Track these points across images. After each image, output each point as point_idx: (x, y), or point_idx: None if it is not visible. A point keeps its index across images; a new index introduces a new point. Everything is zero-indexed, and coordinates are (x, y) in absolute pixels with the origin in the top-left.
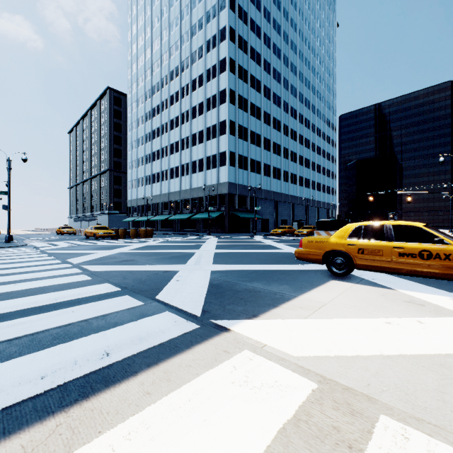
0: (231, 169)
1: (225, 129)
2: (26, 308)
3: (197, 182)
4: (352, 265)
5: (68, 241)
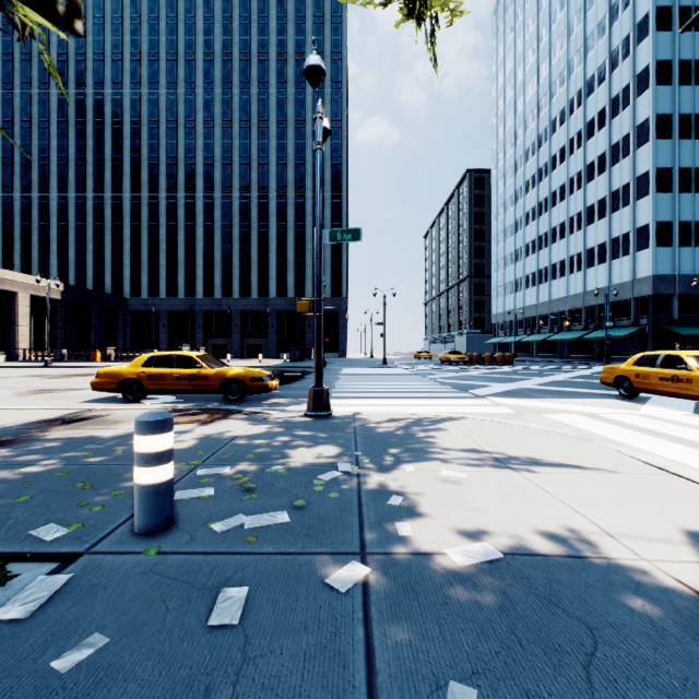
0: (661, 252)
1: (647, 186)
2: (414, 388)
3: (594, 282)
4: (632, 388)
5: (425, 365)
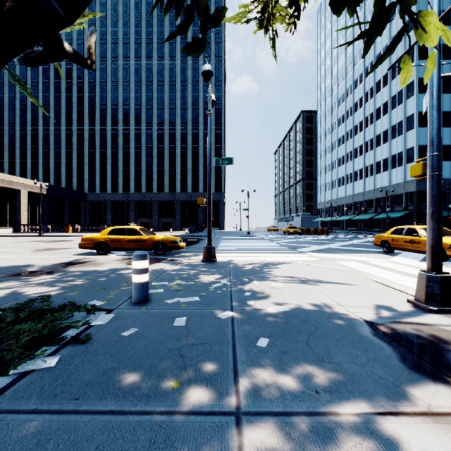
0: None
1: (412, 123)
2: (265, 247)
3: (381, 183)
4: (390, 247)
5: (273, 235)
